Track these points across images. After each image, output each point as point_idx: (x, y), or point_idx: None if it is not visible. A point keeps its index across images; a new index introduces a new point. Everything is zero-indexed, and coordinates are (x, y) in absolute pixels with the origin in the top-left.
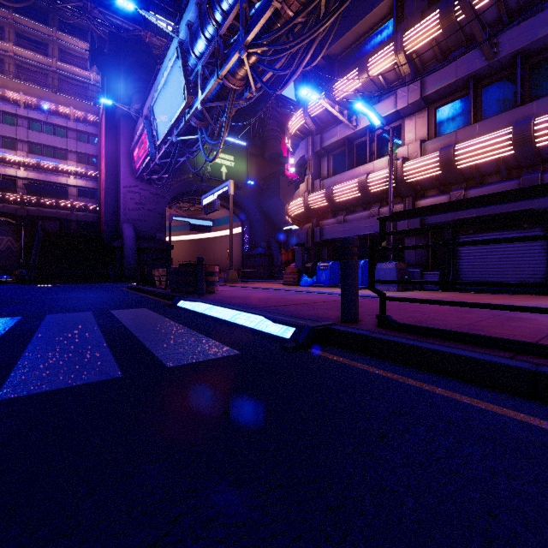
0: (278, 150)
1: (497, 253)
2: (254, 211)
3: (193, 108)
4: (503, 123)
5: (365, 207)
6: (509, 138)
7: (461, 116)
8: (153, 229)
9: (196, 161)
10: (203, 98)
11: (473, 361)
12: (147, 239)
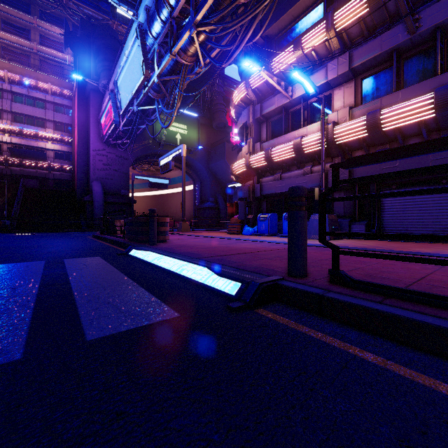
0: (224, 120)
1: (417, 205)
2: (204, 171)
3: (151, 81)
4: (424, 90)
5: (299, 166)
6: (430, 102)
7: (385, 86)
8: (118, 186)
9: (155, 129)
10: (159, 72)
11: None
12: (113, 194)
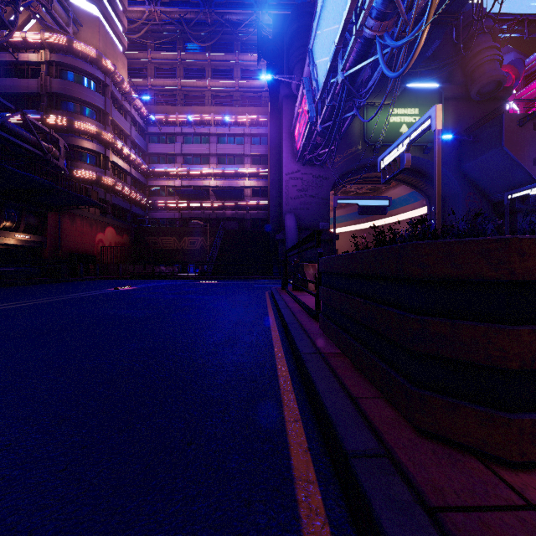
0: (497, 75)
1: None
2: (450, 179)
3: None
4: None
5: None
6: None
7: None
8: (316, 218)
9: (366, 127)
10: None
11: None
12: (309, 229)
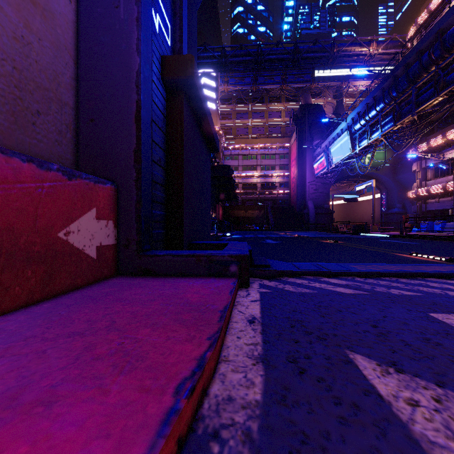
0: None
1: None
2: (390, 182)
3: (354, 152)
4: None
5: (449, 195)
6: None
7: None
8: (322, 203)
9: None
10: (359, 149)
11: (409, 236)
12: (319, 208)
